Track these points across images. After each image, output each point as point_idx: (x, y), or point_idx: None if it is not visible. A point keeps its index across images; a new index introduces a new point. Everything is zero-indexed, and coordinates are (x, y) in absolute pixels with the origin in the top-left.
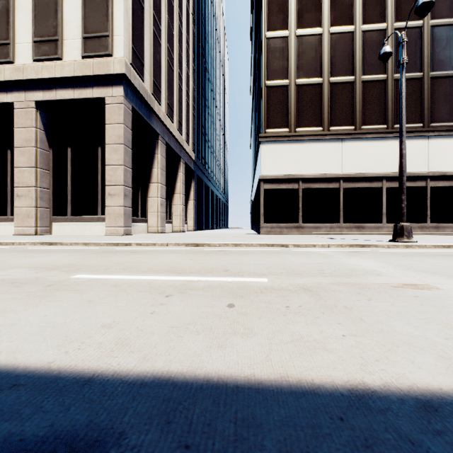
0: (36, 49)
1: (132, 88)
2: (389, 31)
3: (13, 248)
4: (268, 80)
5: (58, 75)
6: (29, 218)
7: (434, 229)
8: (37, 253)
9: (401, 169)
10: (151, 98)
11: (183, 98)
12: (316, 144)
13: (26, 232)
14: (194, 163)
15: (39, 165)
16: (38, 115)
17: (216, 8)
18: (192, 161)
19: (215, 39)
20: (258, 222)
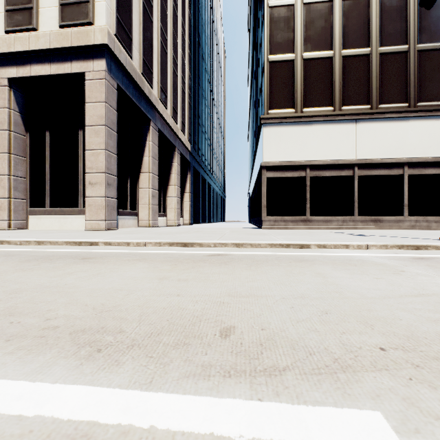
0: (8, 19)
1: (117, 64)
2: None
3: None
4: (271, 54)
5: (32, 47)
6: (1, 210)
7: None
8: None
9: None
10: (141, 77)
11: (178, 85)
12: (326, 125)
13: None
14: (190, 154)
15: (13, 150)
16: (12, 94)
17: None
18: (187, 151)
19: (212, 30)
20: (259, 215)
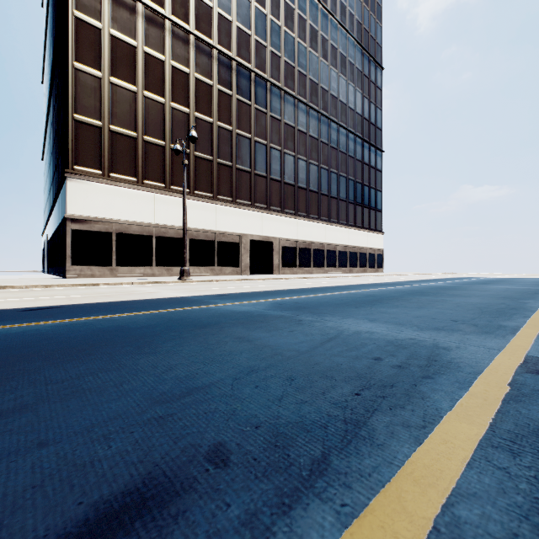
0: None
1: None
2: (191, 117)
3: None
4: (77, 114)
5: None
6: None
7: (220, 271)
8: None
9: (184, 232)
10: None
11: None
12: (131, 192)
13: None
14: None
15: None
16: None
17: None
18: None
19: None
20: (63, 265)
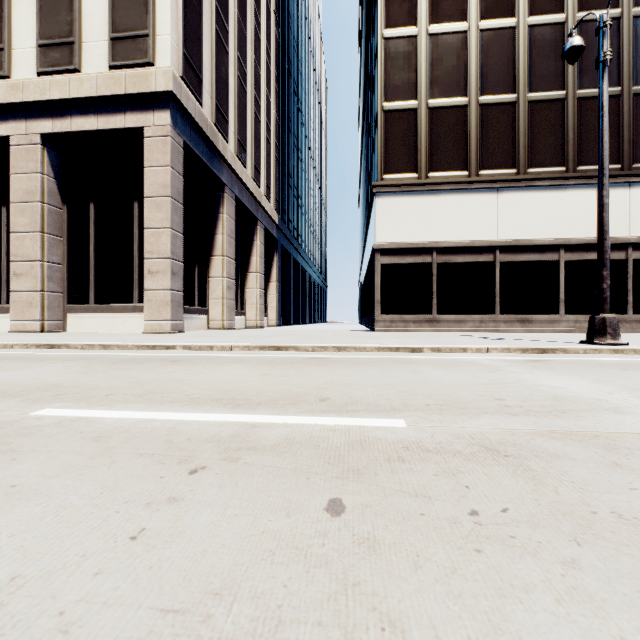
0: (42, 57)
1: (183, 114)
2: (570, 25)
3: None
4: (387, 101)
5: (74, 95)
6: (32, 307)
7: (639, 324)
8: (17, 363)
9: (602, 228)
10: (213, 130)
11: (261, 134)
12: (458, 196)
13: (28, 328)
14: (277, 228)
15: (48, 229)
16: (45, 154)
17: (310, 8)
18: (274, 225)
19: (308, 51)
20: (371, 313)
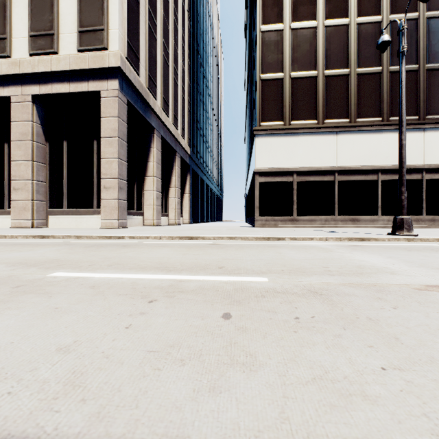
0: (32, 44)
1: (127, 82)
2: (384, 23)
3: (3, 241)
4: (263, 73)
5: (54, 69)
6: (25, 211)
7: (430, 222)
8: (25, 247)
9: (401, 160)
10: (147, 92)
11: (179, 93)
12: (310, 136)
13: (23, 225)
14: (189, 157)
15: (36, 158)
16: (34, 108)
17: (211, 7)
18: (187, 155)
19: (210, 36)
20: (253, 215)
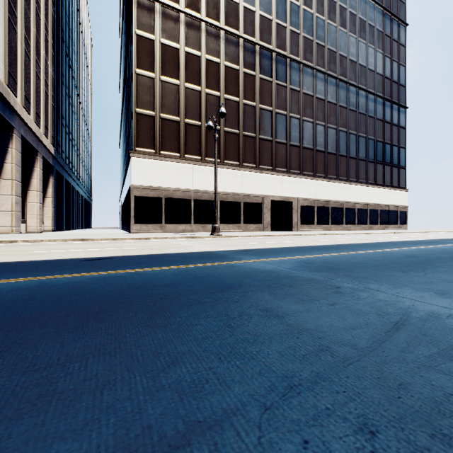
0: None
1: None
2: (222, 99)
3: None
4: (138, 108)
5: None
6: None
7: (245, 228)
8: None
9: (215, 195)
10: (7, 90)
11: (41, 87)
12: (175, 165)
13: None
14: (53, 157)
15: None
16: None
17: None
18: (50, 155)
19: (77, 21)
20: (129, 223)
